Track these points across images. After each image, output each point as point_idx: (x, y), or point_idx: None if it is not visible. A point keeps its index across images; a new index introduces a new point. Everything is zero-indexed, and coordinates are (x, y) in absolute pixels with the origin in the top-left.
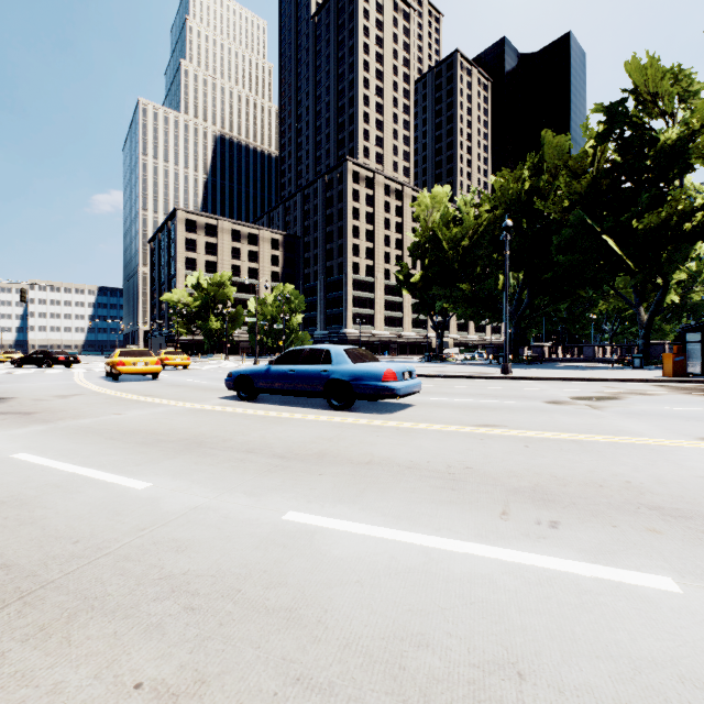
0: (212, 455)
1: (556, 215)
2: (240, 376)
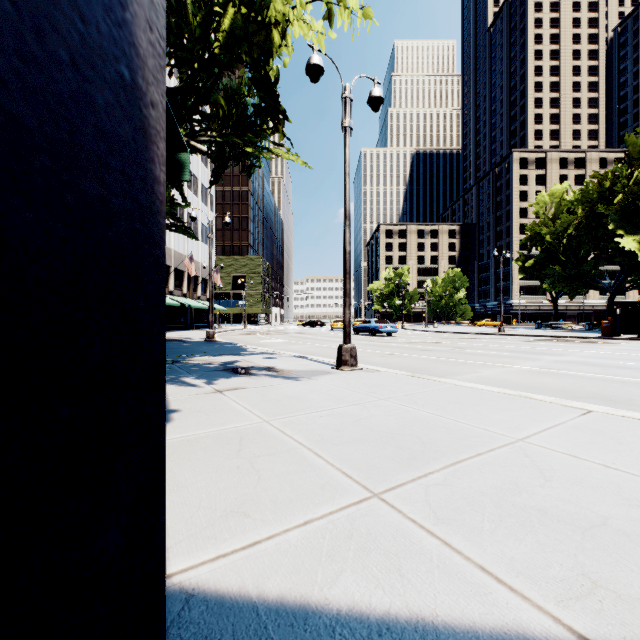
0: (332, 337)
1: (616, 212)
2: (355, 328)
